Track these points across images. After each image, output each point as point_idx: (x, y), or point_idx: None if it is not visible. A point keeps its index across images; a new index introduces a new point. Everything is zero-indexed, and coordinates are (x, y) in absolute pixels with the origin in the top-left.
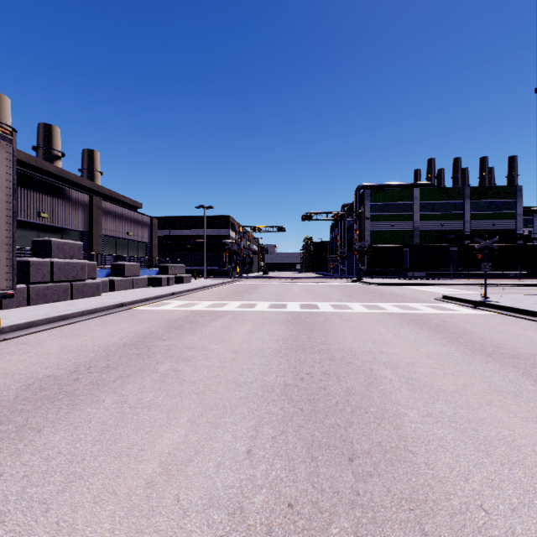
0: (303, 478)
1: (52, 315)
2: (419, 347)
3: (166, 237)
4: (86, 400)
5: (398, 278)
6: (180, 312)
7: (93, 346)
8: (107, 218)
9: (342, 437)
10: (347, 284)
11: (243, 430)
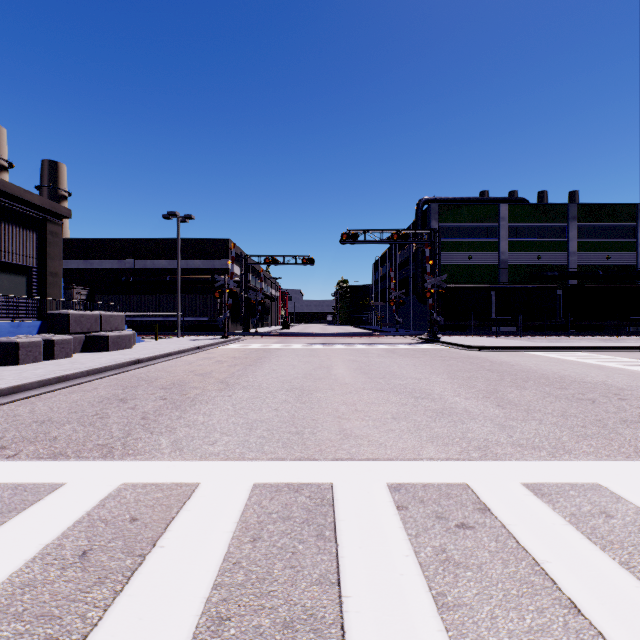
0: None
1: None
2: None
3: (128, 270)
4: None
5: (488, 334)
6: None
7: None
8: None
9: None
10: (422, 346)
11: None
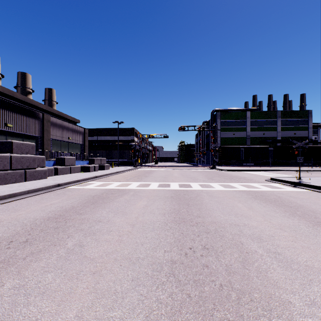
0: None
1: (3, 193)
2: (271, 220)
3: (95, 141)
4: None
5: (237, 166)
6: (98, 190)
7: (24, 220)
8: (54, 128)
9: None
10: (207, 170)
11: None
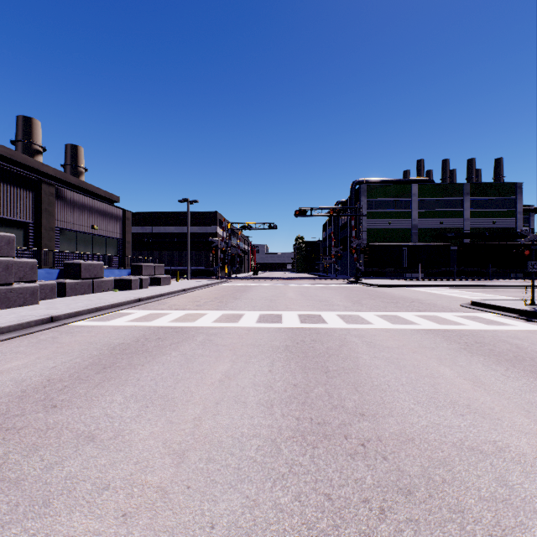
0: None
1: None
2: None
3: (148, 234)
4: None
5: (397, 278)
6: (131, 331)
7: None
8: (64, 208)
9: None
10: (346, 285)
11: None
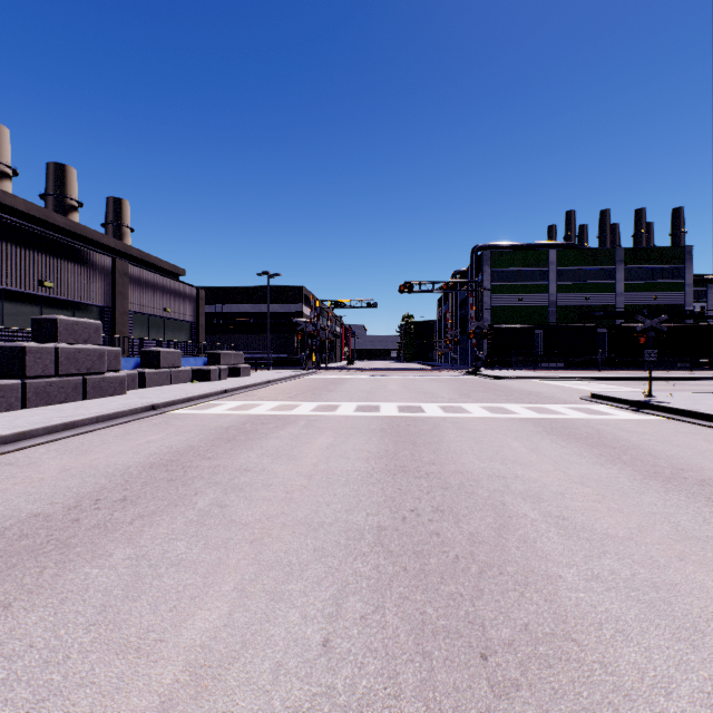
0: (410, 692)
1: (54, 422)
2: (568, 469)
3: (218, 314)
4: (84, 554)
5: (528, 369)
6: (234, 417)
7: (107, 468)
8: (137, 289)
9: (468, 616)
10: (461, 377)
11: (318, 605)
